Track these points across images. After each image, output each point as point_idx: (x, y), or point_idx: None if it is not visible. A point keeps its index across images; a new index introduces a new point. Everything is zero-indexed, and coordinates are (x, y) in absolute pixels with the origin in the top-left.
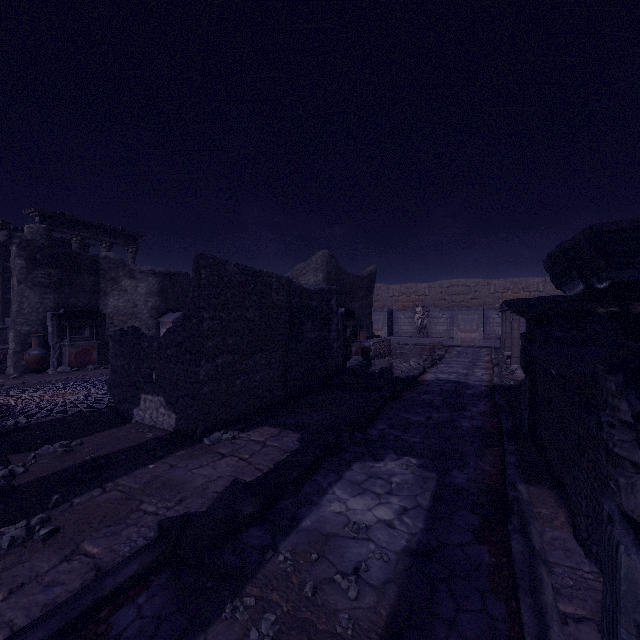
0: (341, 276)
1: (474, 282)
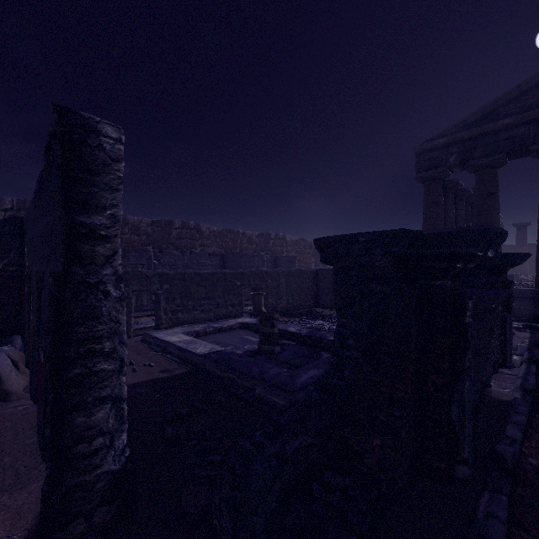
0: None
1: None
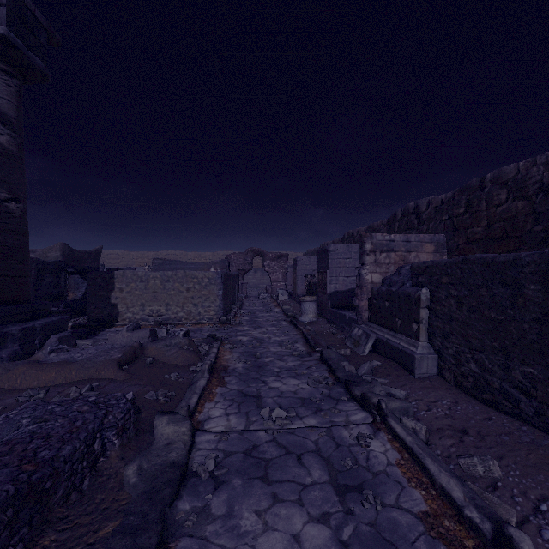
0: (73, 253)
1: (180, 253)
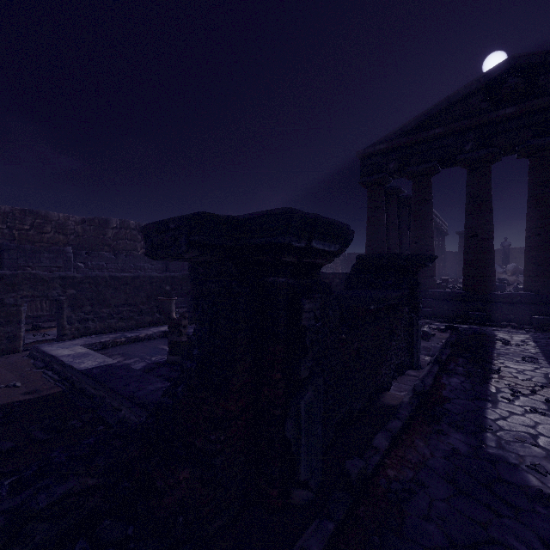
0: None
1: None
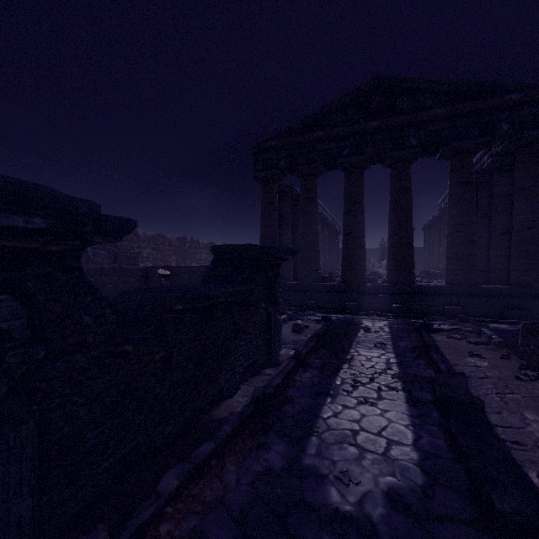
0: None
1: None
